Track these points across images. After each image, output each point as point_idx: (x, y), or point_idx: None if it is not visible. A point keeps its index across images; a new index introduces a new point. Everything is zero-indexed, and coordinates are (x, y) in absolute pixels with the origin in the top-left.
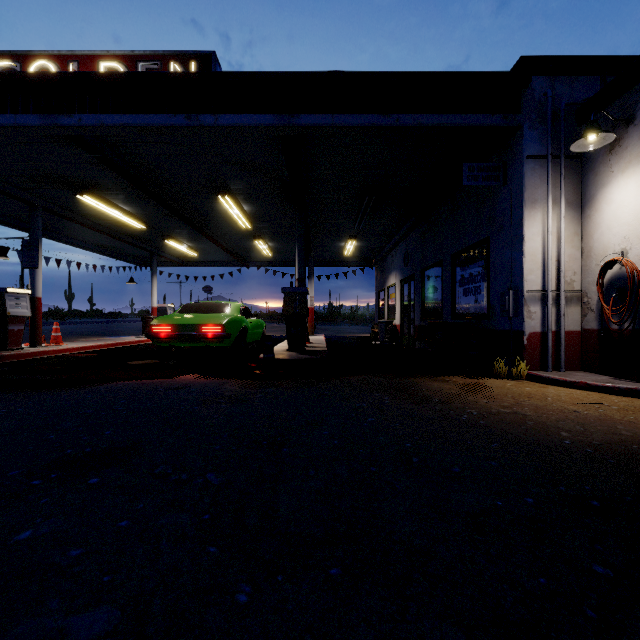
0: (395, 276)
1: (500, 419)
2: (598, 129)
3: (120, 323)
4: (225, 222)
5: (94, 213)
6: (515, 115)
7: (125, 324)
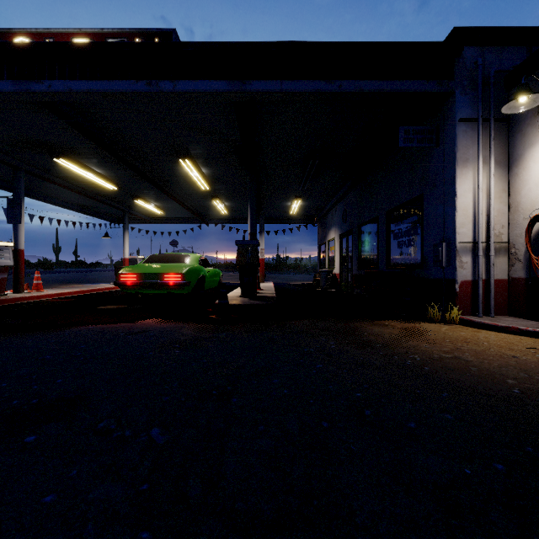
0: (335, 231)
1: (444, 365)
2: (529, 91)
3: (99, 272)
4: (186, 184)
5: (71, 175)
6: (448, 82)
7: (103, 273)
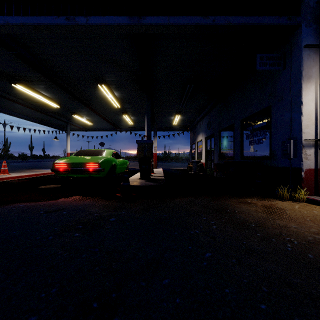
0: (202, 135)
1: None
2: None
3: None
4: (105, 104)
5: (28, 98)
6: (296, 17)
7: None
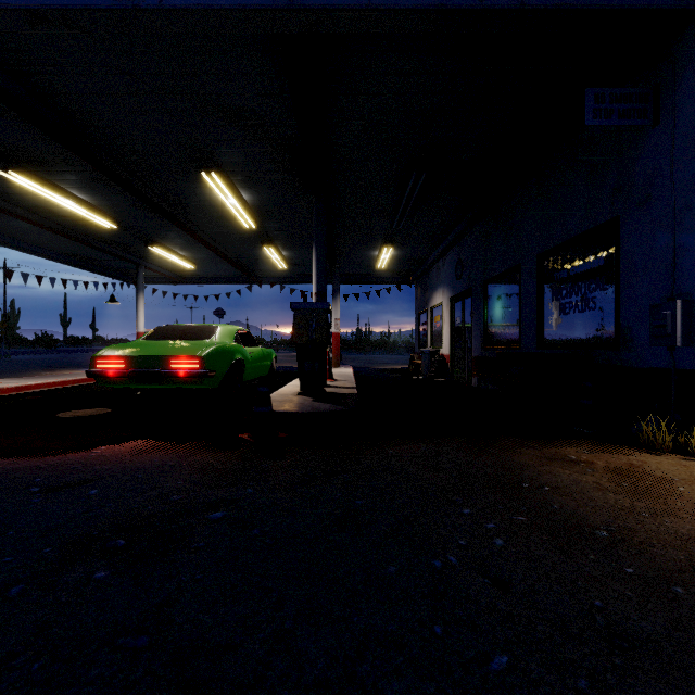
0: (442, 293)
1: None
2: None
3: None
4: (222, 220)
5: (43, 205)
6: None
7: None
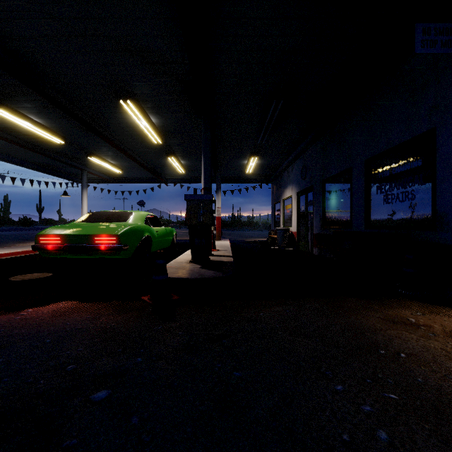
0: (291, 189)
1: None
2: None
3: None
4: (138, 137)
5: (10, 127)
6: None
7: None
